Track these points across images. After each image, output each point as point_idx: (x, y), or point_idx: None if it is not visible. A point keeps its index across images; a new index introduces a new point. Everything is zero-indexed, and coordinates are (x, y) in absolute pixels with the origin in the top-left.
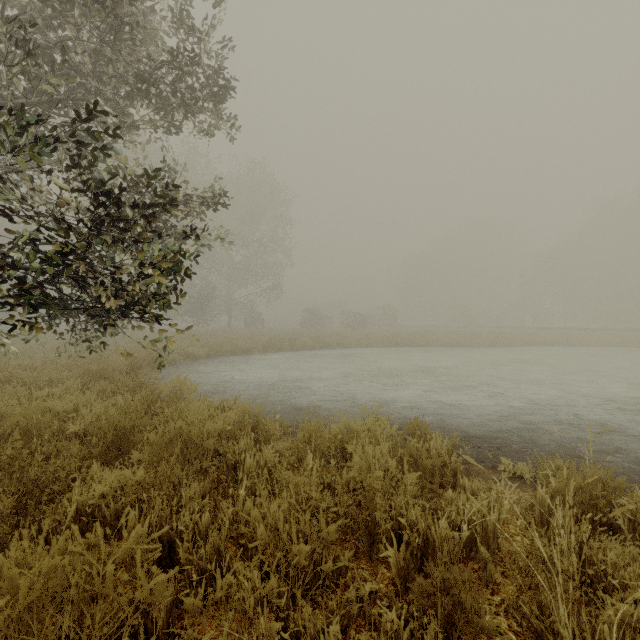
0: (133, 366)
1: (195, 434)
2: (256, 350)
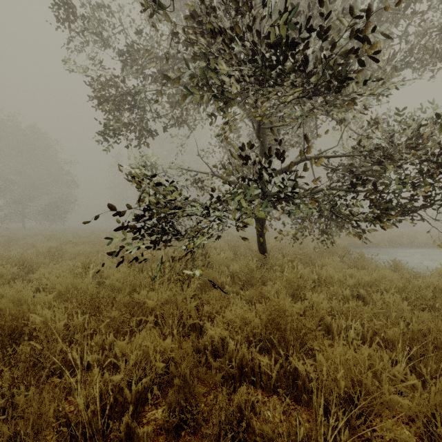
0: (344, 251)
1: None
2: (382, 244)
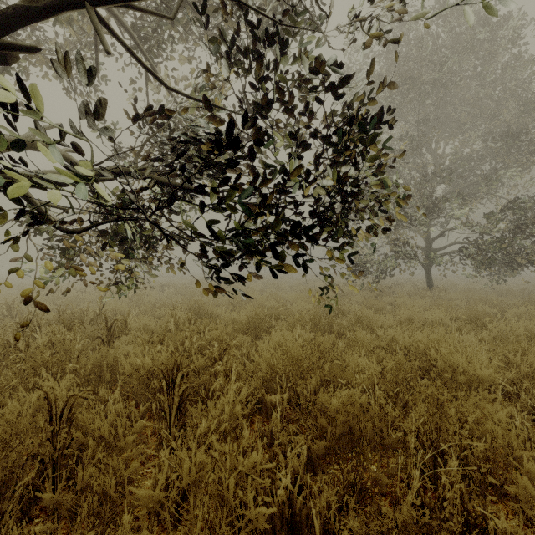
0: (523, 293)
1: None
2: None
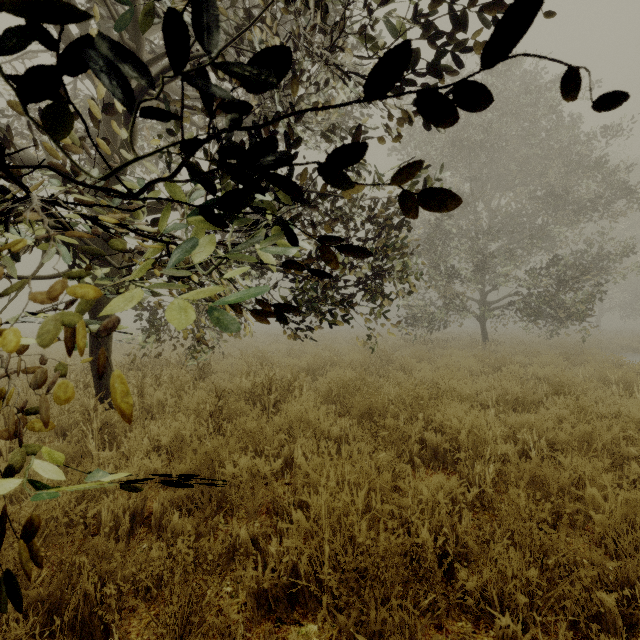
0: (576, 346)
1: (587, 359)
2: None
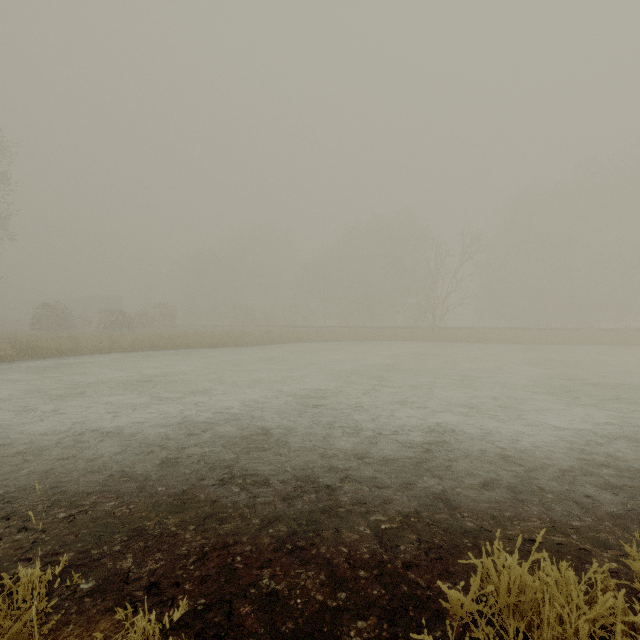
0: None
1: None
2: None
